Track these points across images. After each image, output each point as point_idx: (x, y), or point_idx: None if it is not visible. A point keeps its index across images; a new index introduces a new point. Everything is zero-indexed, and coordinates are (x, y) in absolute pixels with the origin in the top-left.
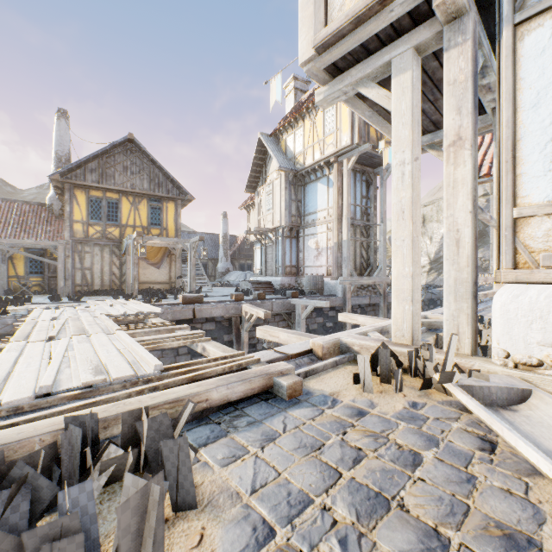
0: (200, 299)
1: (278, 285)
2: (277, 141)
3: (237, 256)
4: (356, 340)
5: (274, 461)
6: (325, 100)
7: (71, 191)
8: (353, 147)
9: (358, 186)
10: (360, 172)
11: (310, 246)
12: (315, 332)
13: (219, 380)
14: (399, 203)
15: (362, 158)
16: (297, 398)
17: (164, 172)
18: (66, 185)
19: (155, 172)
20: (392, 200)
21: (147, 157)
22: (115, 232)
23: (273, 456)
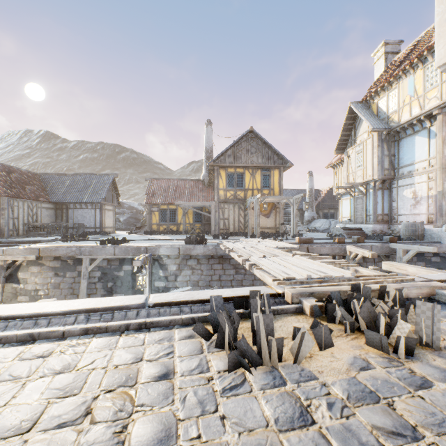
0: (310, 240)
1: (369, 232)
2: (367, 105)
3: (321, 207)
4: None
5: None
6: None
7: (217, 170)
8: None
9: None
10: None
11: (406, 195)
12: None
13: (398, 285)
14: None
15: None
16: None
17: (272, 149)
18: (215, 167)
19: (266, 150)
20: None
21: (261, 140)
22: (241, 194)
23: None
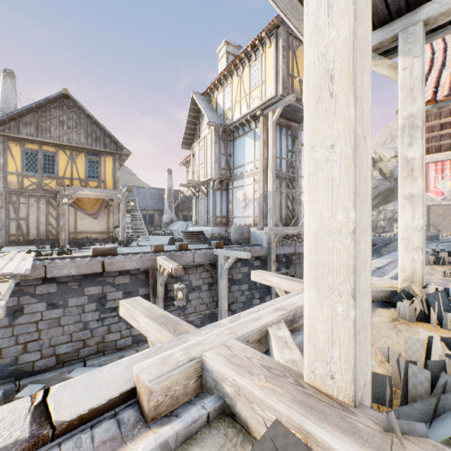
0: (114, 251)
1: (208, 235)
2: (209, 99)
3: (181, 208)
4: (228, 371)
5: None
6: None
7: (4, 143)
8: (277, 98)
9: (284, 140)
10: (285, 127)
11: (239, 197)
12: (239, 282)
13: None
14: (322, 58)
15: (287, 111)
16: None
17: (100, 127)
18: (0, 137)
19: (92, 128)
20: (305, 58)
21: (84, 112)
22: (51, 184)
23: None
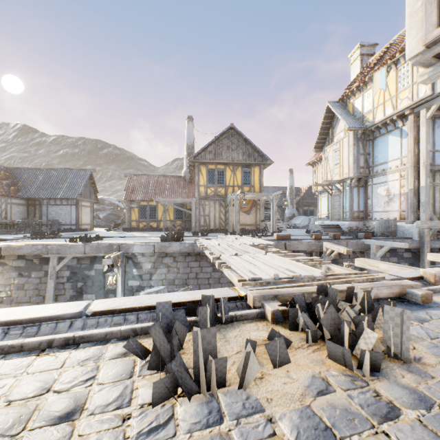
0: (288, 237)
1: (345, 228)
2: (344, 105)
3: (301, 204)
4: None
5: (435, 330)
6: (429, 79)
7: (198, 167)
8: (433, 96)
9: (437, 132)
10: (439, 118)
11: (380, 193)
12: None
13: (369, 284)
14: None
15: None
16: (428, 304)
17: (252, 146)
18: (196, 163)
19: (246, 147)
20: None
21: (241, 137)
22: (221, 191)
23: (433, 328)
